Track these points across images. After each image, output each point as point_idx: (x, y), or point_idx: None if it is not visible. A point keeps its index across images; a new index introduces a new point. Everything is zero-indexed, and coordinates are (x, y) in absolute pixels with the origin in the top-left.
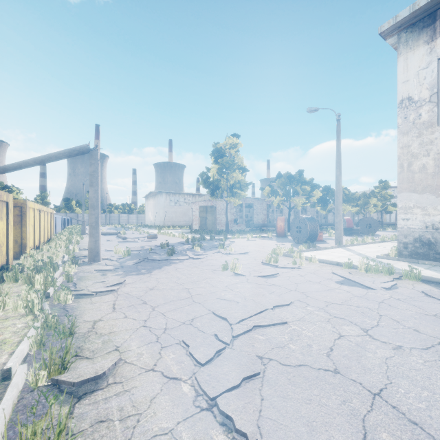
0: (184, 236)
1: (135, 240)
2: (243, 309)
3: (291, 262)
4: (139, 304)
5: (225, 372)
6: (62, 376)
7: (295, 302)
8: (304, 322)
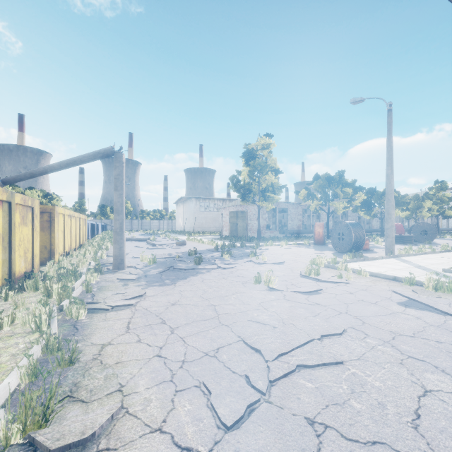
0: (213, 242)
1: (164, 246)
2: (282, 337)
3: (336, 276)
4: (156, 324)
5: (260, 446)
6: (41, 433)
7: (349, 330)
8: (366, 363)
